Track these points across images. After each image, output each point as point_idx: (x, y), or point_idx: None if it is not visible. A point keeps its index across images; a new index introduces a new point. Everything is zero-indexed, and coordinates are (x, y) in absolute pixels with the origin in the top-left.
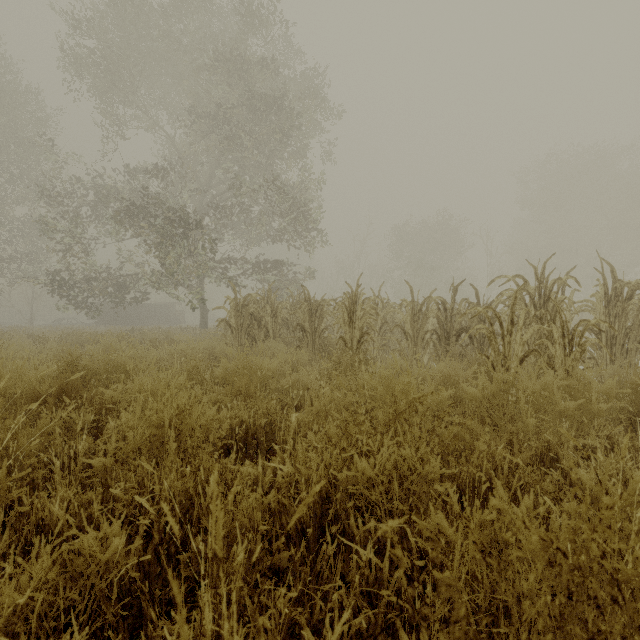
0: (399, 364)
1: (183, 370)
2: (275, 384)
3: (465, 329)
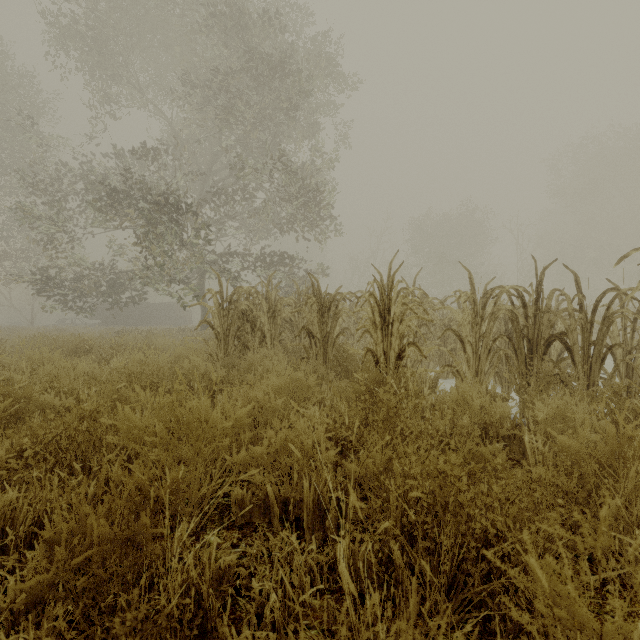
0: (477, 401)
1: (107, 405)
2: (244, 453)
3: (559, 335)
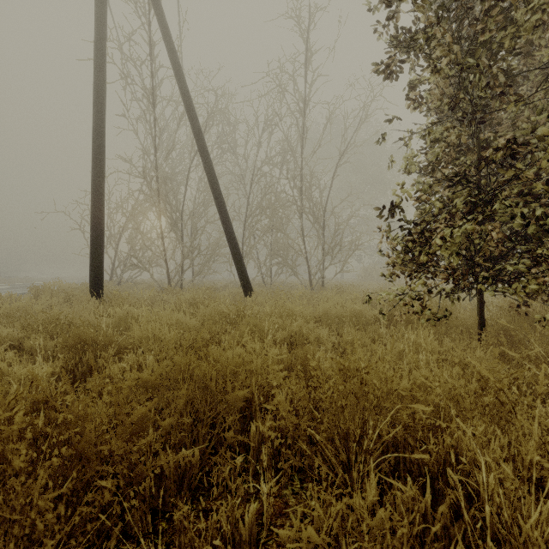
0: None
1: None
2: None
3: None
